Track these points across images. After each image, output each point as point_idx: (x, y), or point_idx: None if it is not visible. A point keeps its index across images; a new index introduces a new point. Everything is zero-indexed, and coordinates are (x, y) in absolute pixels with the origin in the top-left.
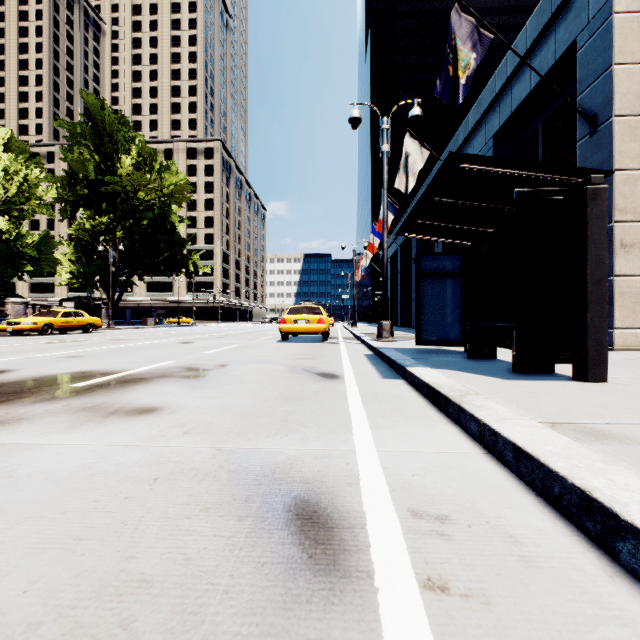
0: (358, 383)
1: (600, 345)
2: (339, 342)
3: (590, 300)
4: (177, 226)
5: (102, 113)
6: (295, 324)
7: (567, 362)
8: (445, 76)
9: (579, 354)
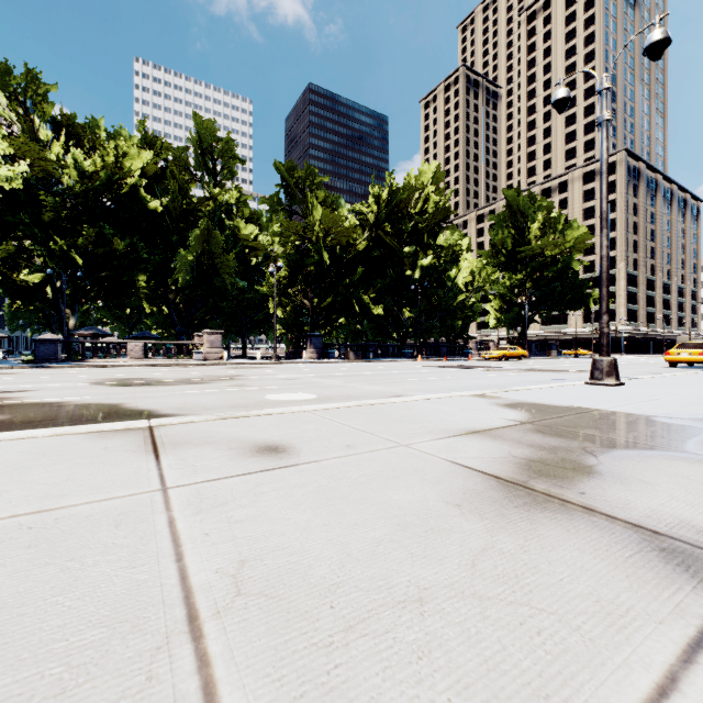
0: None
1: None
2: None
3: None
4: (577, 271)
5: (517, 200)
6: (677, 356)
7: None
8: None
9: None
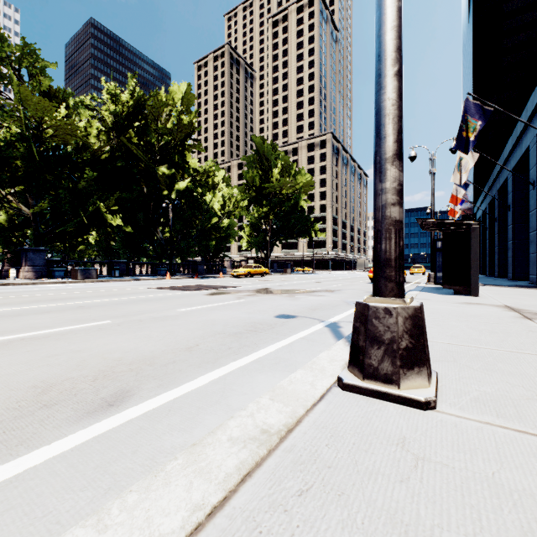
0: None
1: (476, 283)
2: (406, 284)
3: (472, 267)
4: (304, 208)
5: (263, 146)
6: None
7: (463, 289)
8: (460, 138)
9: (468, 286)
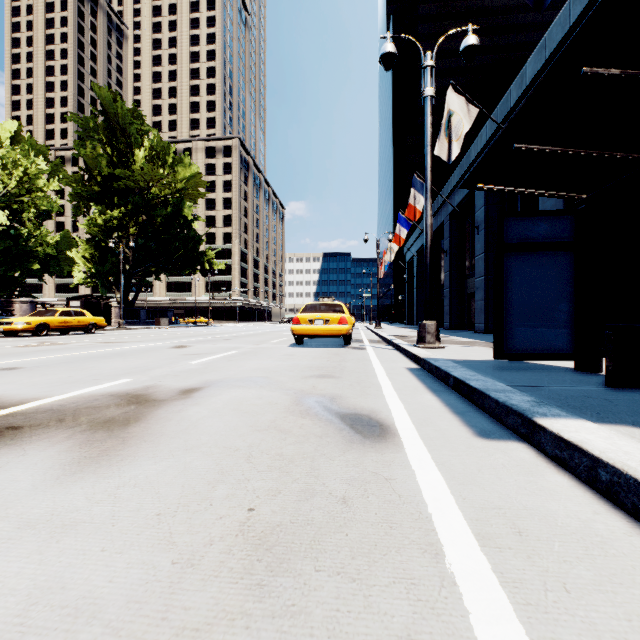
0: (435, 457)
1: None
2: (365, 347)
3: None
4: (191, 222)
5: (114, 106)
6: (311, 324)
7: None
8: None
9: None
